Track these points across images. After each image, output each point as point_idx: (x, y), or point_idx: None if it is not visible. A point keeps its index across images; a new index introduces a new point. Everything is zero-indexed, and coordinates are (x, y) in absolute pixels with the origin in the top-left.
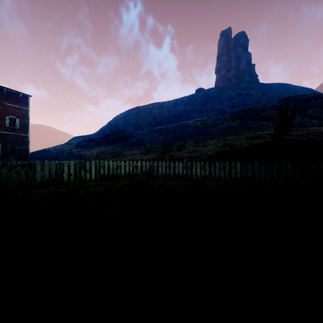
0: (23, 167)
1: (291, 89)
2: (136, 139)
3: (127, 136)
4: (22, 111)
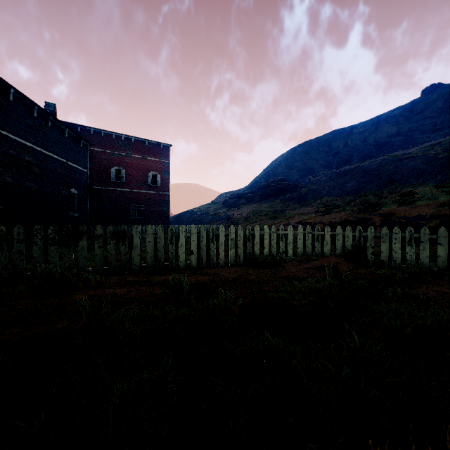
0: (112, 237)
1: None
2: (304, 190)
3: (291, 186)
4: (163, 165)
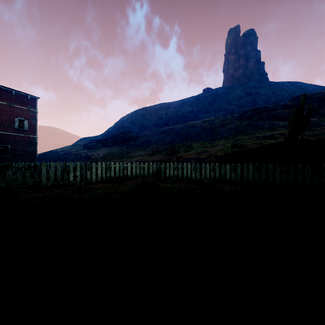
0: (28, 169)
1: (303, 87)
2: (142, 140)
3: (133, 136)
4: (31, 113)
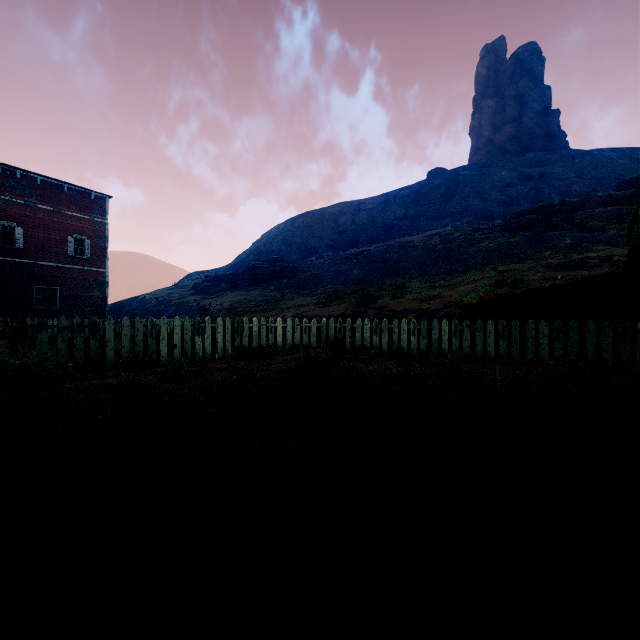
0: (80, 330)
1: None
2: (305, 276)
3: (288, 269)
4: (96, 226)
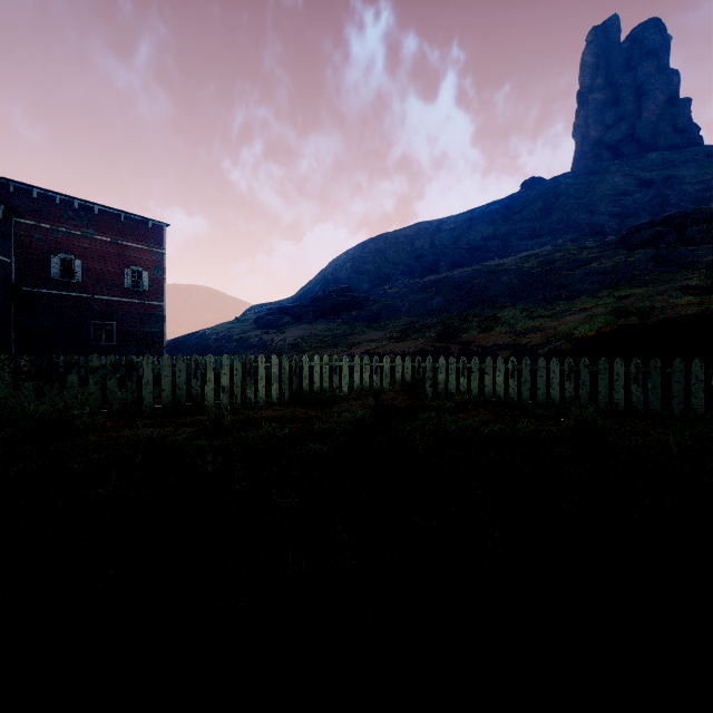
0: (114, 370)
1: None
2: (377, 307)
3: (358, 299)
4: (154, 257)
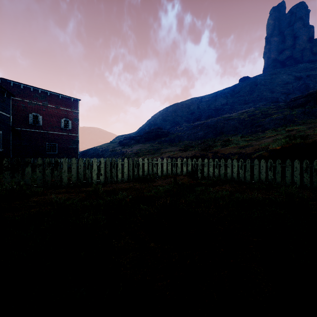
0: (49, 165)
1: None
2: (173, 136)
3: (165, 133)
4: (74, 114)
